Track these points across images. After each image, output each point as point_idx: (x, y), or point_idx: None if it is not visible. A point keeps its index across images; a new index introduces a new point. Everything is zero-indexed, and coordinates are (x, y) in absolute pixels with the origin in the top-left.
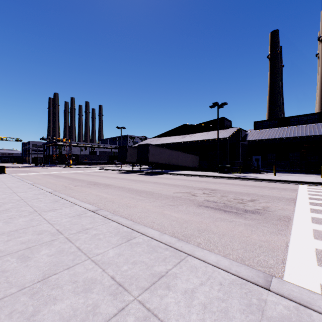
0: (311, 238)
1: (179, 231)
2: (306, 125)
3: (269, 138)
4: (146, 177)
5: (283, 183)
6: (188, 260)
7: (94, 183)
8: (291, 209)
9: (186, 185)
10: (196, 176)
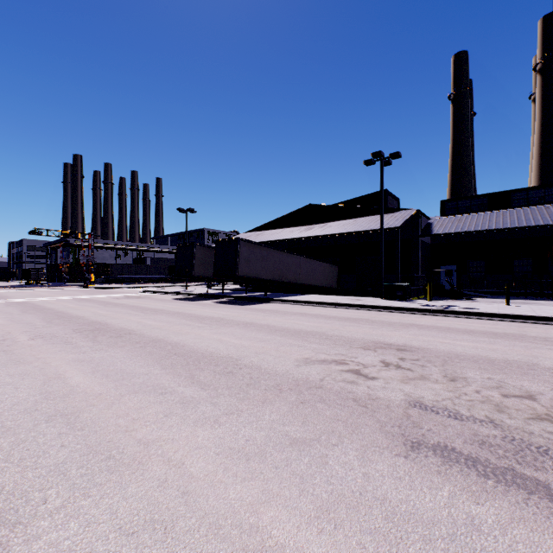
0: None
1: None
2: (546, 205)
3: (478, 229)
4: (231, 310)
5: (549, 325)
6: None
7: (94, 329)
8: None
9: (325, 334)
10: (340, 306)
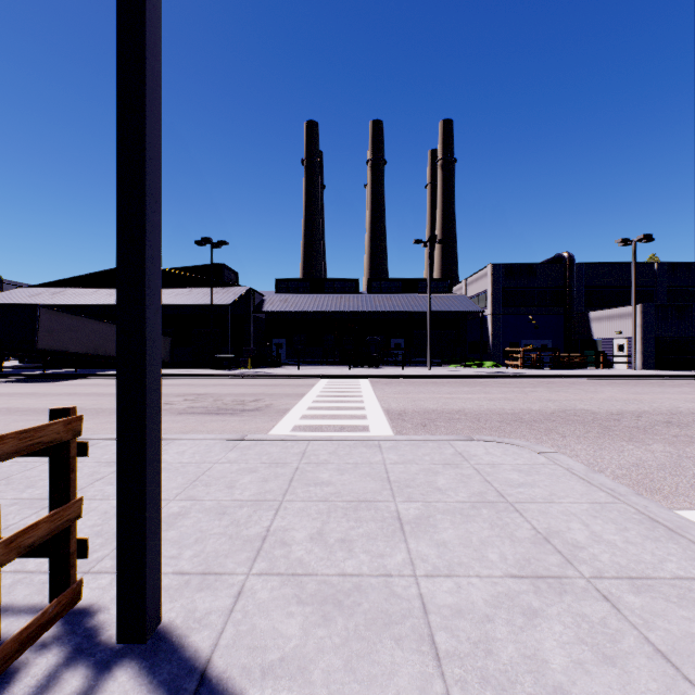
0: (297, 419)
1: None
2: (342, 295)
3: (296, 310)
4: (37, 387)
5: (304, 379)
6: (176, 442)
7: None
8: (295, 402)
9: None
10: (169, 377)
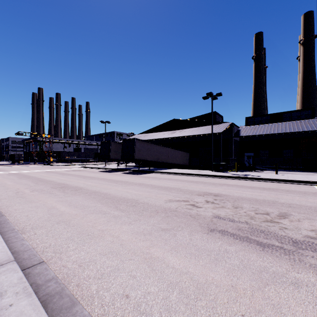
0: None
1: None
2: (300, 121)
3: (264, 133)
4: (131, 177)
5: (293, 184)
6: None
7: (62, 186)
8: None
9: (180, 188)
10: (189, 175)
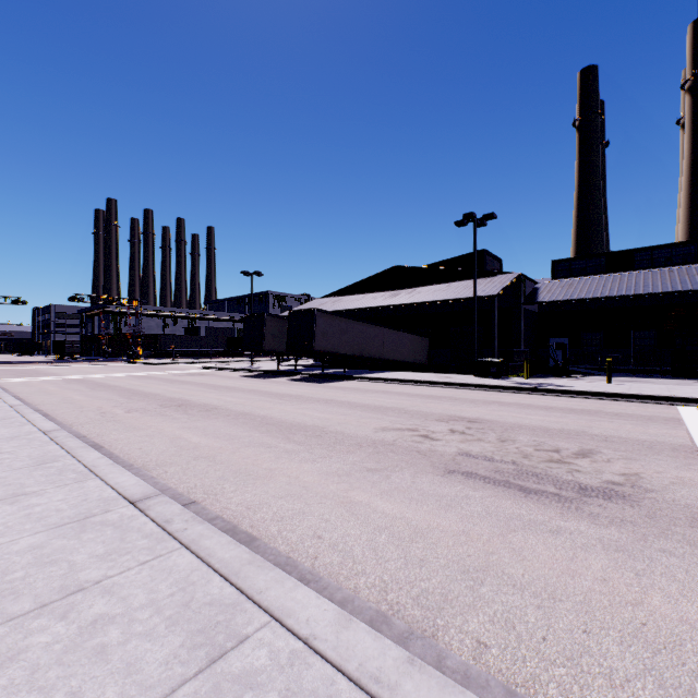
0: None
1: (403, 579)
2: (670, 268)
3: (589, 296)
4: (308, 388)
5: (636, 403)
6: None
7: (179, 404)
8: None
9: (405, 409)
10: (426, 384)
